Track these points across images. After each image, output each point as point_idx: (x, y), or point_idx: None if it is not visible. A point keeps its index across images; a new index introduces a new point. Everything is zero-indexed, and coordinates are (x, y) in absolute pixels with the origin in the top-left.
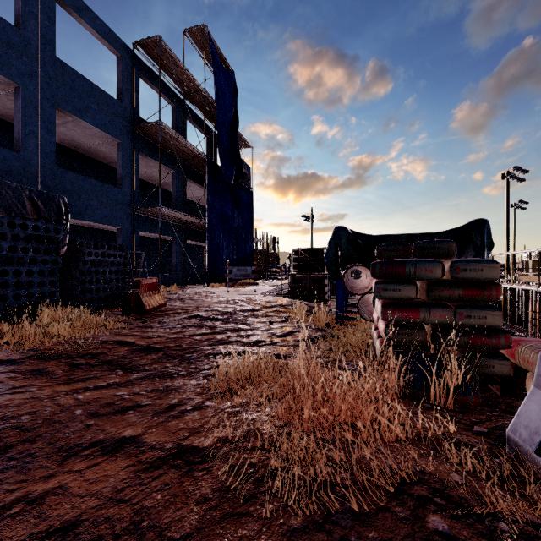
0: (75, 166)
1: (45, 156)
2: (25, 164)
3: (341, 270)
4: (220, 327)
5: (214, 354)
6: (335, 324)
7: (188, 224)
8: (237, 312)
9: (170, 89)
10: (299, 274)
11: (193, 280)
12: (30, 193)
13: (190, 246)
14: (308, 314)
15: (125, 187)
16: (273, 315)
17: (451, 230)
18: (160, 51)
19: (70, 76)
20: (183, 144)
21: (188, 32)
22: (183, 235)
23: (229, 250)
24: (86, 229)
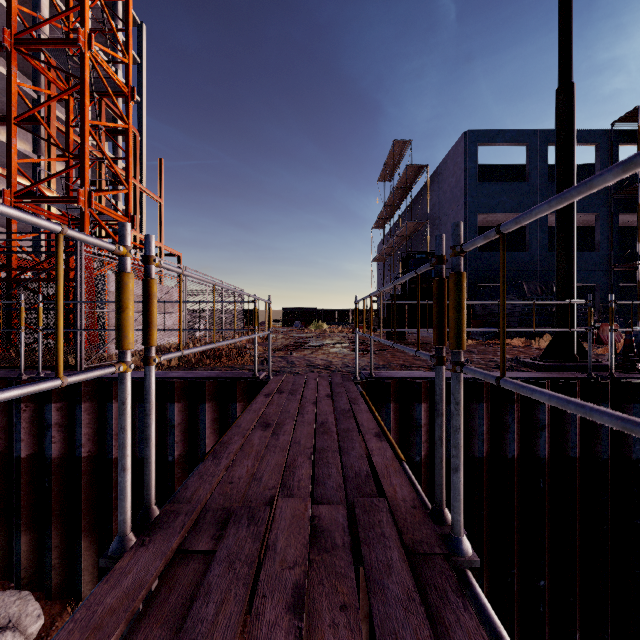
0: None
1: (541, 249)
2: (531, 257)
3: None
4: None
5: None
6: None
7: None
8: None
9: None
10: None
11: None
12: (539, 284)
13: None
14: None
15: (602, 249)
16: None
17: None
18: (638, 120)
19: None
20: None
21: None
22: None
23: None
24: None
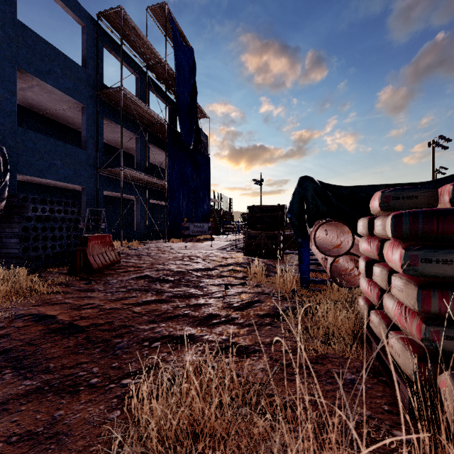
0: (45, 130)
1: (4, 115)
2: None
3: (309, 227)
4: (168, 292)
5: (150, 340)
6: (301, 289)
7: (150, 185)
8: (190, 271)
9: (133, 60)
10: (254, 230)
11: (155, 235)
12: None
13: (154, 205)
14: (266, 273)
15: (89, 148)
16: (229, 276)
17: (441, 179)
18: (122, 20)
19: (32, 39)
20: (145, 110)
21: (151, 10)
22: (146, 195)
23: (188, 209)
24: (55, 189)
